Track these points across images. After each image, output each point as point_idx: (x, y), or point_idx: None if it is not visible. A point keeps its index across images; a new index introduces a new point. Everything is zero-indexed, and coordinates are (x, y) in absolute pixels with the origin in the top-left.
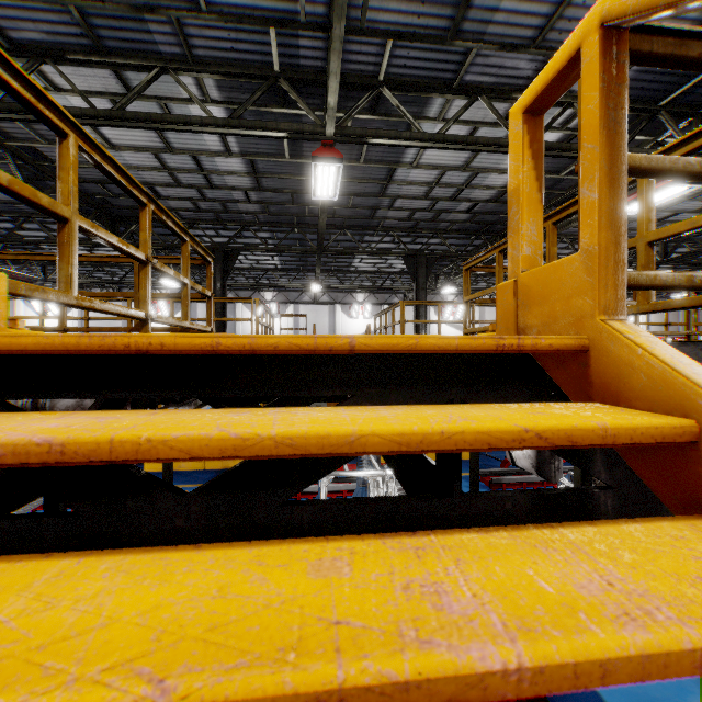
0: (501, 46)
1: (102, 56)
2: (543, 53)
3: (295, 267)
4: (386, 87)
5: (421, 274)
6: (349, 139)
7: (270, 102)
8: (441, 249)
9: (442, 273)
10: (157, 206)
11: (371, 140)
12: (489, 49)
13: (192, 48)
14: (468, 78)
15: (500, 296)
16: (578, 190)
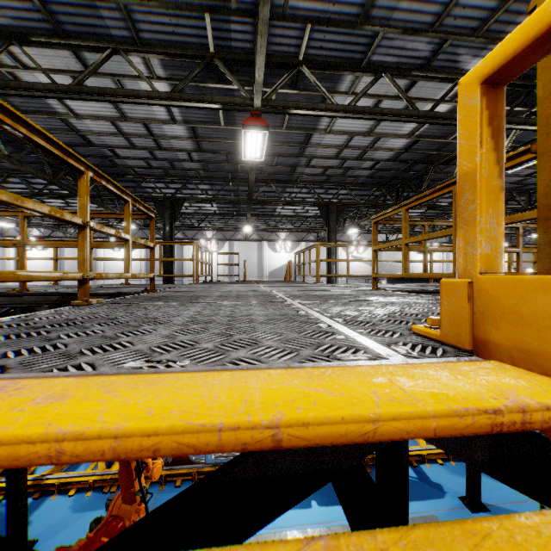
0: (404, 30)
1: (62, 39)
2: (440, 36)
3: (230, 212)
4: (305, 65)
5: (332, 219)
6: (273, 110)
7: (207, 79)
8: (348, 198)
9: (348, 217)
10: (96, 173)
11: (292, 111)
12: (394, 33)
13: (139, 32)
14: (375, 58)
15: (447, 294)
16: (536, 172)
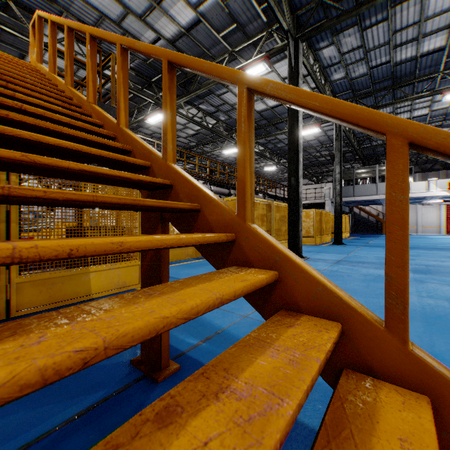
0: (79, 20)
1: None
2: None
3: None
4: (13, 3)
5: None
6: None
7: None
8: None
9: None
10: None
11: (2, 26)
12: (73, 18)
13: None
14: None
15: None
16: None
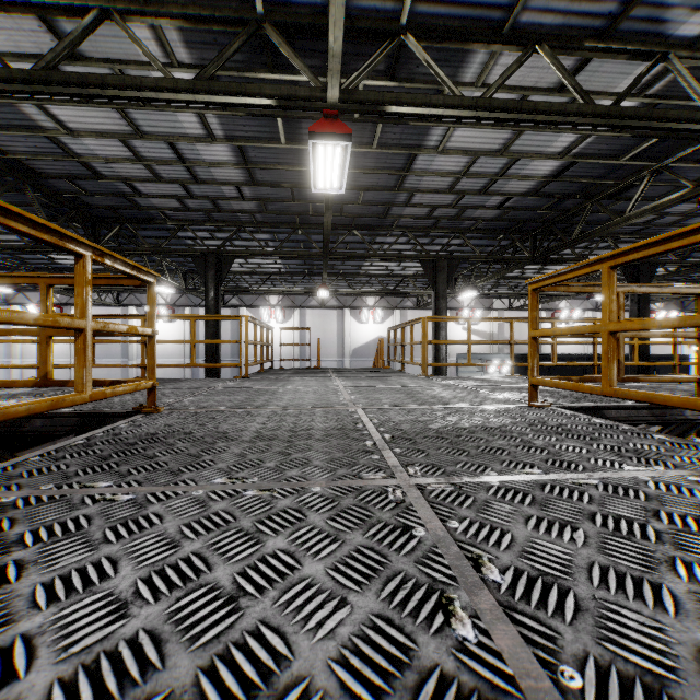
0: None
1: None
2: None
3: (300, 270)
4: (411, 34)
5: (442, 280)
6: (359, 107)
7: (256, 65)
8: (462, 250)
9: (461, 276)
10: None
11: (389, 108)
12: None
13: None
14: (525, 19)
15: None
16: None
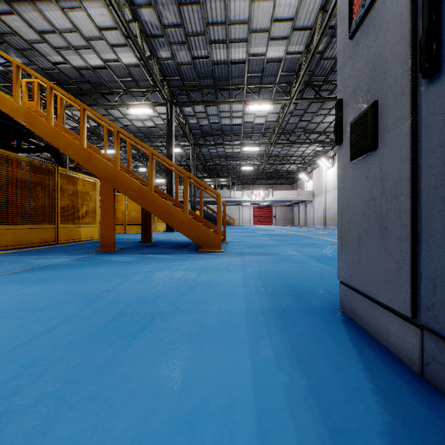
0: None
1: None
2: (3, 40)
3: None
4: None
5: None
6: None
7: None
8: None
9: None
10: None
11: None
12: None
13: None
14: None
15: None
16: (32, 95)
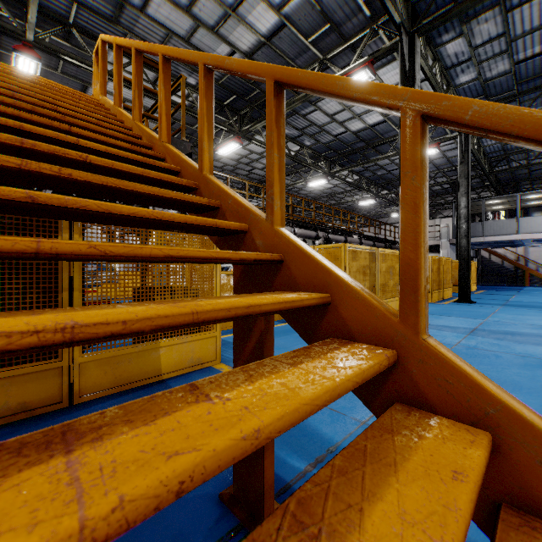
0: (143, 41)
1: None
2: None
3: None
4: (75, 29)
5: None
6: (46, 49)
7: None
8: None
9: None
10: None
11: (63, 57)
12: (137, 39)
13: None
14: None
15: None
16: None
